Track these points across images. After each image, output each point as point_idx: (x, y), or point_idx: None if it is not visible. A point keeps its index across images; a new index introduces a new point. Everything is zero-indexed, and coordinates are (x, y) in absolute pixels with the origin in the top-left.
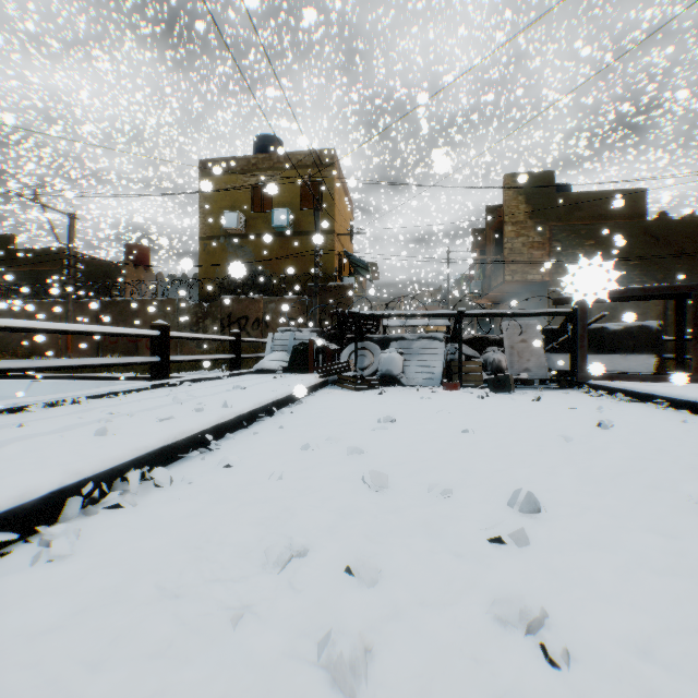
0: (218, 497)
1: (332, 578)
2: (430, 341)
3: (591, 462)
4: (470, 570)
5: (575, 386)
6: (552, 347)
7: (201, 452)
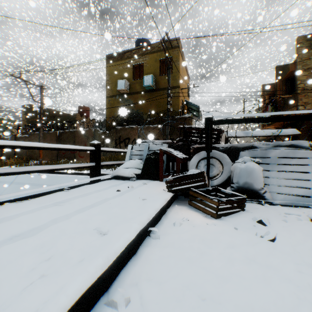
0: None
1: None
2: (292, 150)
3: None
4: None
5: None
6: None
7: None
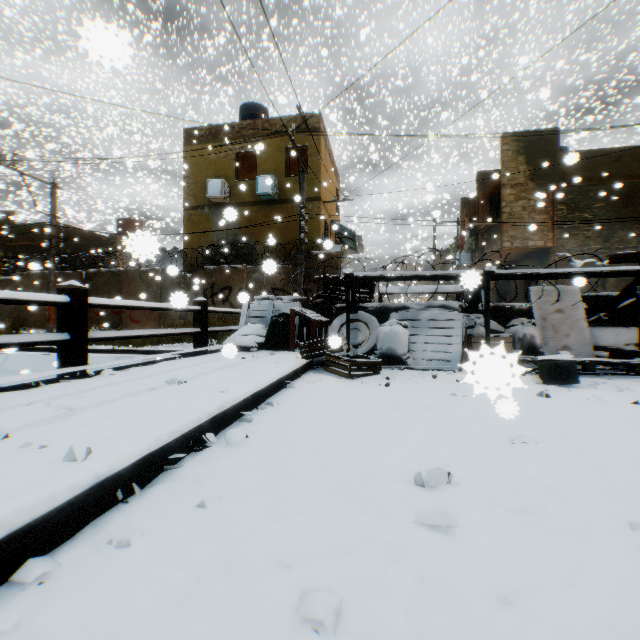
0: None
1: None
2: (442, 312)
3: None
4: None
5: None
6: (597, 319)
7: None
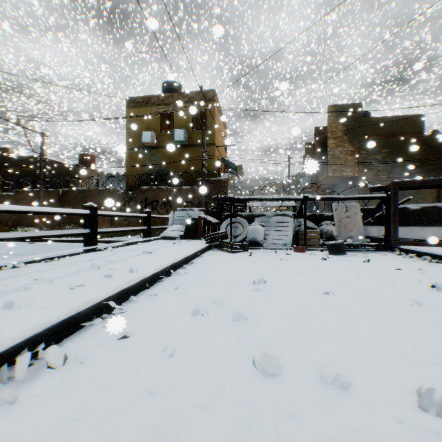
0: (106, 385)
1: None
2: (283, 217)
3: None
4: None
5: (388, 249)
6: (368, 221)
7: (104, 317)
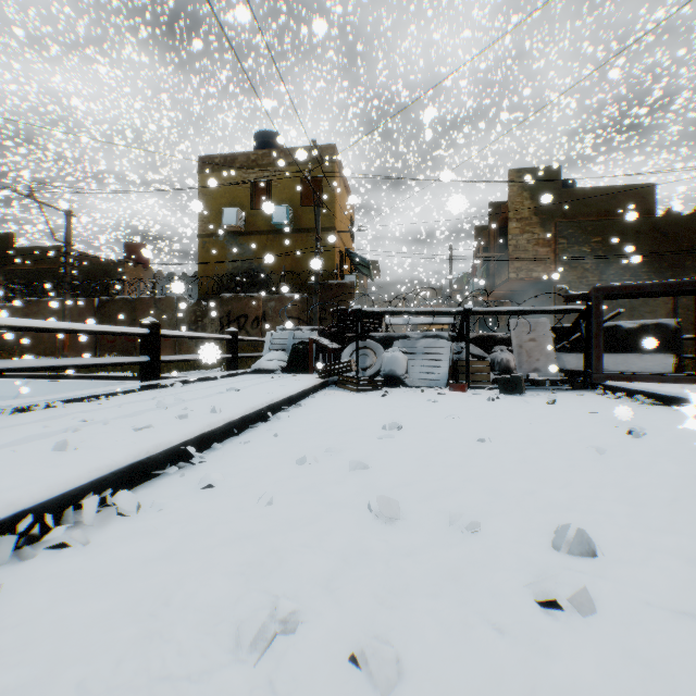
0: (192, 531)
1: (330, 673)
2: (435, 340)
3: (636, 482)
4: (524, 660)
5: (589, 387)
6: (562, 346)
7: (181, 466)
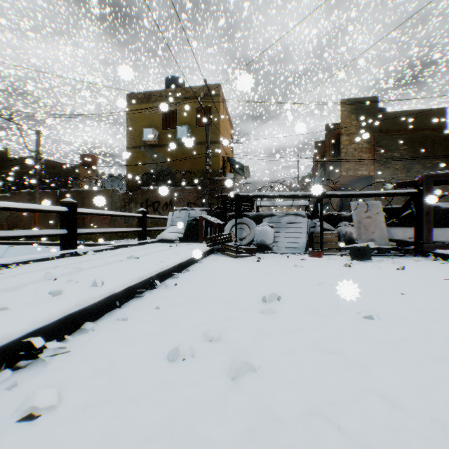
0: None
1: None
2: (295, 217)
3: None
4: None
5: (419, 254)
6: (392, 222)
7: (23, 365)
